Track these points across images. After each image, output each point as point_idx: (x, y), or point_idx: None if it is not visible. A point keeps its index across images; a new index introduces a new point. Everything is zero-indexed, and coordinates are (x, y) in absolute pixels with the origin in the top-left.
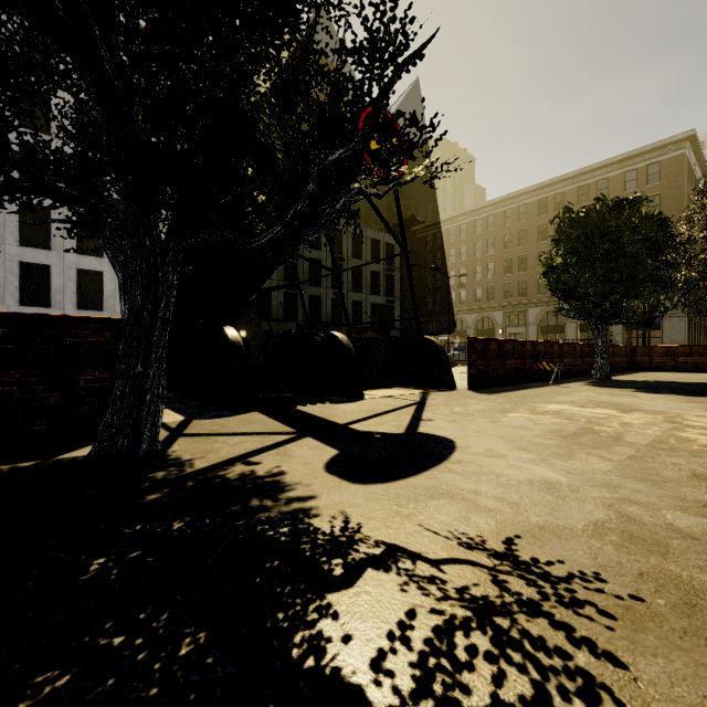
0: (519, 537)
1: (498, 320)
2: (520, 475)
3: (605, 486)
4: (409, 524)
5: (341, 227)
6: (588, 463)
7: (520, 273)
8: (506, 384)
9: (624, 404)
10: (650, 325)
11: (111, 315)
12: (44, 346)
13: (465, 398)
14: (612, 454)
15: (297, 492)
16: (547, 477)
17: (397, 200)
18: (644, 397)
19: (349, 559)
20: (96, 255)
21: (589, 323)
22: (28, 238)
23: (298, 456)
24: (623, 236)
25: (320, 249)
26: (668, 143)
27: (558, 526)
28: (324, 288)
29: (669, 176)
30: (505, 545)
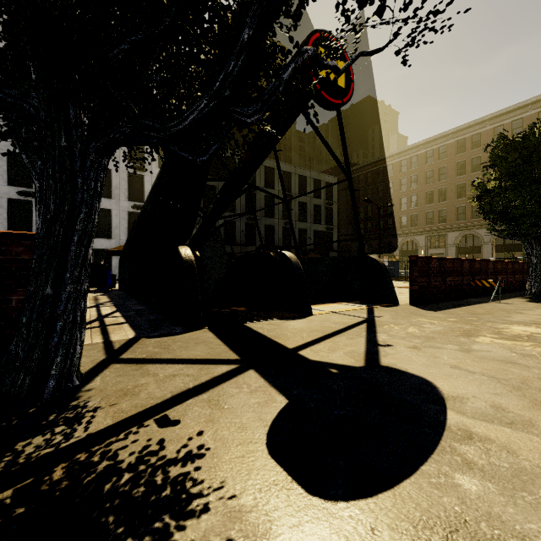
0: None
1: (421, 243)
2: None
3: None
4: None
5: (290, 170)
6: None
7: (440, 203)
8: (446, 300)
9: None
10: None
11: (117, 242)
12: None
13: (413, 315)
14: None
15: (211, 521)
16: None
17: (341, 130)
18: None
19: None
20: (107, 197)
21: (523, 242)
22: None
23: (233, 409)
24: None
25: (274, 188)
26: None
27: None
28: (276, 219)
29: None
30: None
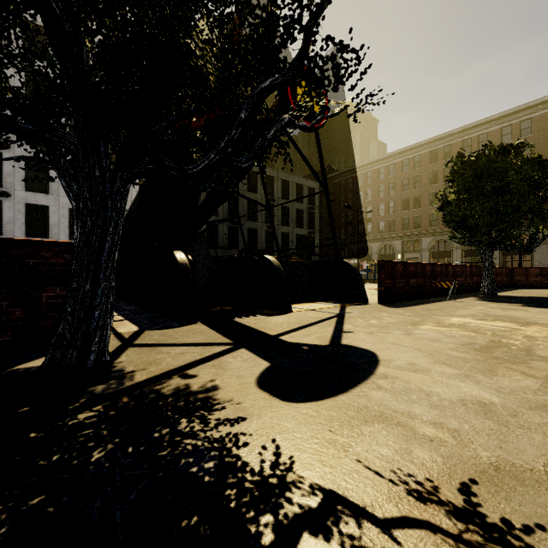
0: (476, 482)
1: (398, 248)
2: (450, 394)
3: (544, 409)
4: (346, 458)
5: (273, 174)
6: (513, 380)
7: (415, 210)
8: (410, 299)
9: (519, 318)
10: (530, 250)
11: None
12: (10, 266)
13: (378, 311)
14: (532, 370)
15: (228, 411)
16: (478, 397)
17: (318, 147)
18: (533, 311)
19: (281, 515)
20: None
21: (478, 248)
22: (31, 185)
23: (232, 369)
24: (508, 176)
25: (256, 192)
26: (538, 103)
27: (515, 465)
28: (259, 223)
29: (539, 130)
30: (462, 495)
